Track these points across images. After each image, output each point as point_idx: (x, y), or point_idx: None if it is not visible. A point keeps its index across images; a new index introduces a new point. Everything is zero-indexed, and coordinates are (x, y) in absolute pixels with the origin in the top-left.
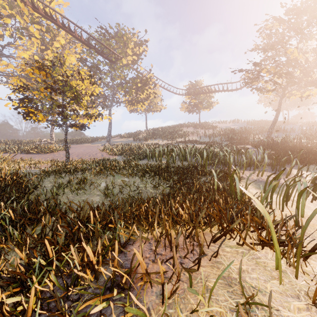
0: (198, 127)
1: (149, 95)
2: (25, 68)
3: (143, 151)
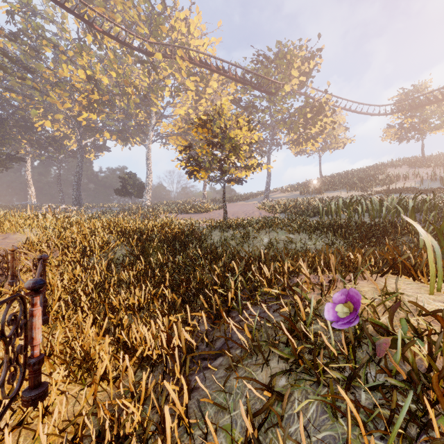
0: (420, 165)
1: (325, 126)
2: (181, 125)
3: (315, 207)
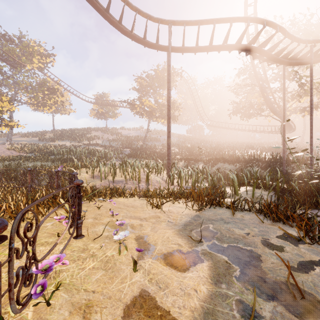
0: (106, 132)
1: (57, 102)
2: None
3: (51, 150)
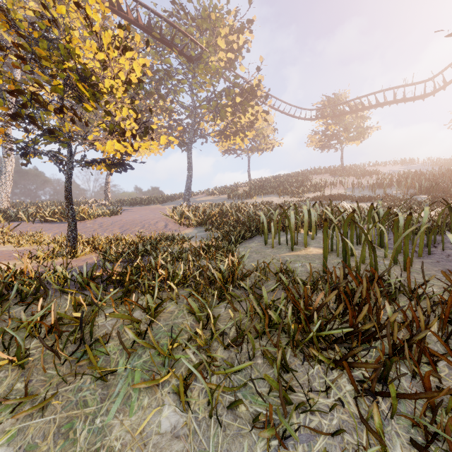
0: (340, 173)
1: (256, 117)
2: None
3: None
